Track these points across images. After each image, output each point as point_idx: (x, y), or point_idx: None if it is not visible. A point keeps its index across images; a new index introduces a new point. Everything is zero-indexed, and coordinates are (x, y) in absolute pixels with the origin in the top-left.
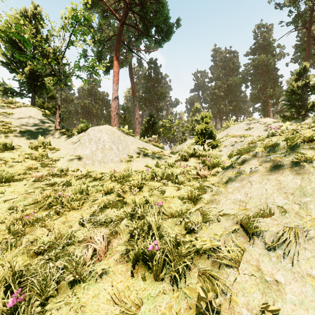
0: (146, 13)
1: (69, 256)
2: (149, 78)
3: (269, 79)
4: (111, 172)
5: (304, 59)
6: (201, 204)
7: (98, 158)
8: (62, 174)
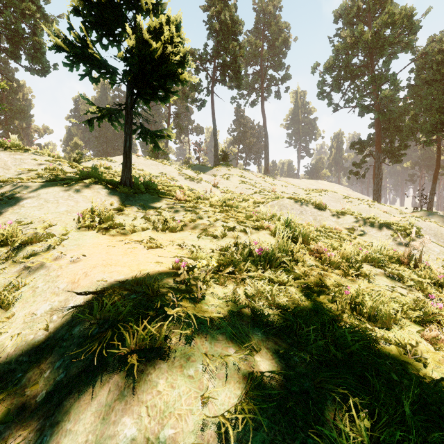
0: (17, 41)
1: None
2: None
3: None
4: None
5: None
6: None
7: None
8: None
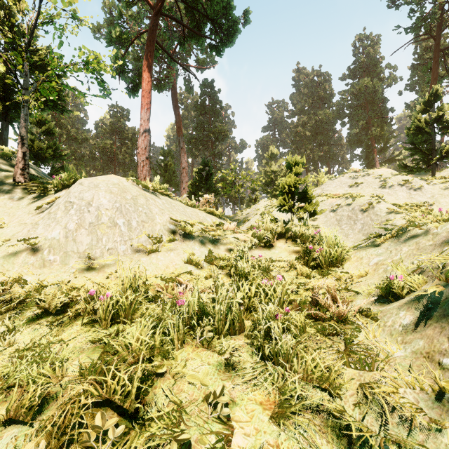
0: None
1: None
2: (203, 109)
3: (375, 114)
4: (89, 294)
5: (431, 82)
6: None
7: (80, 247)
8: None
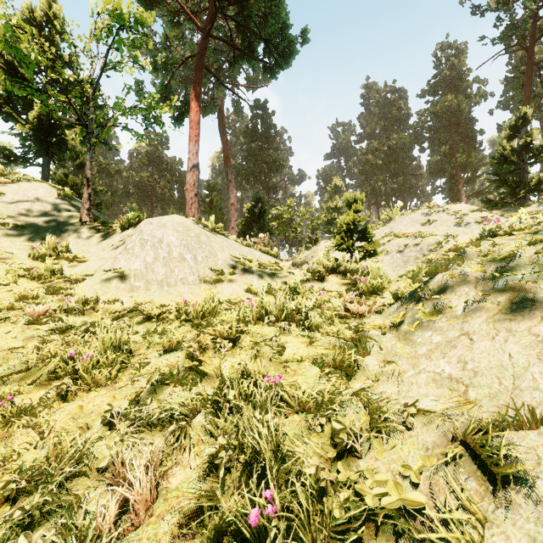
0: (248, 17)
1: (69, 510)
2: (254, 134)
3: (461, 137)
4: (181, 304)
5: (523, 102)
6: (361, 379)
7: (158, 277)
8: (86, 309)
